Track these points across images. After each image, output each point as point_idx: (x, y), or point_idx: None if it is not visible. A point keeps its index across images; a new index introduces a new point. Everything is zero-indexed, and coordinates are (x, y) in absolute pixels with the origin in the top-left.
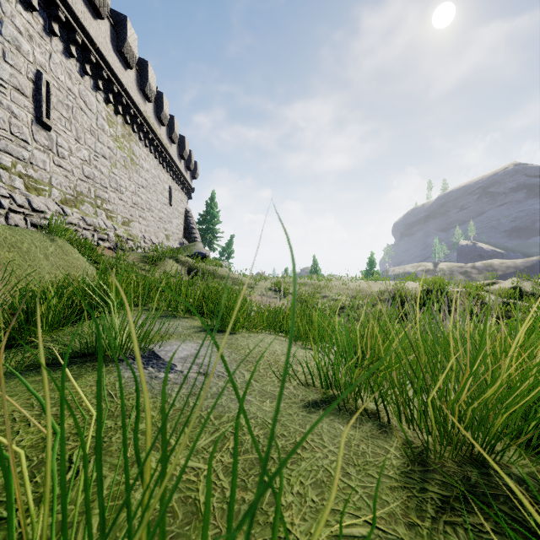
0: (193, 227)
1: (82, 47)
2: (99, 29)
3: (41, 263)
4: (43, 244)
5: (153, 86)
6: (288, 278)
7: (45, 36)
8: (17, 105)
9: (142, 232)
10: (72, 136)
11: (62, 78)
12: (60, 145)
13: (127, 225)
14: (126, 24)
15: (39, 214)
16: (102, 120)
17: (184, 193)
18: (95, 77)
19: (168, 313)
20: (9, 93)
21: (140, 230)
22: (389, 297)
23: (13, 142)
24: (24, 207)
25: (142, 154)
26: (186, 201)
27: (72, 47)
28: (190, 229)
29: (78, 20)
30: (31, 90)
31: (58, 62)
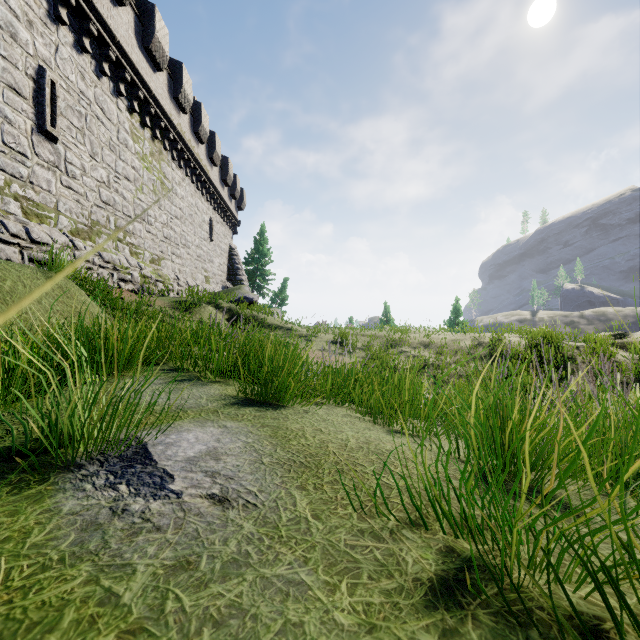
0: (239, 267)
1: (98, 41)
2: (121, 19)
3: (30, 307)
4: (35, 282)
5: (189, 94)
6: (354, 329)
7: (49, 24)
8: (12, 109)
9: (175, 272)
10: (85, 151)
11: (73, 77)
12: (70, 162)
13: (157, 264)
14: (154, 15)
15: (40, 247)
16: (125, 133)
17: (228, 227)
18: (116, 79)
19: (193, 375)
20: (1, 92)
21: (173, 270)
22: (484, 353)
23: (6, 154)
24: (21, 238)
25: (175, 178)
26: (230, 236)
27: (85, 40)
28: (235, 270)
29: (92, 5)
30: (31, 91)
31: (67, 58)
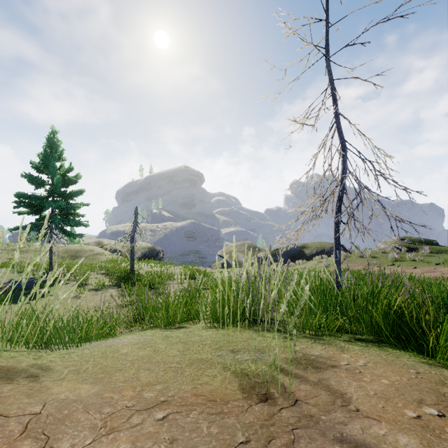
0: None
1: None
2: None
3: None
4: None
5: None
6: (2, 244)
7: None
8: None
9: None
10: None
11: None
12: None
13: None
14: None
15: None
16: None
17: None
18: None
19: None
20: None
21: None
22: (60, 253)
23: None
24: None
25: None
26: None
27: None
28: None
29: None
30: None
31: None
